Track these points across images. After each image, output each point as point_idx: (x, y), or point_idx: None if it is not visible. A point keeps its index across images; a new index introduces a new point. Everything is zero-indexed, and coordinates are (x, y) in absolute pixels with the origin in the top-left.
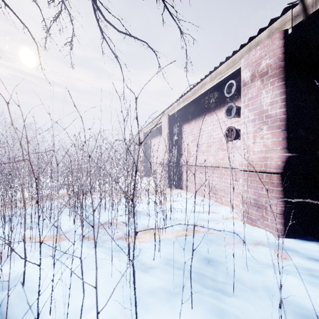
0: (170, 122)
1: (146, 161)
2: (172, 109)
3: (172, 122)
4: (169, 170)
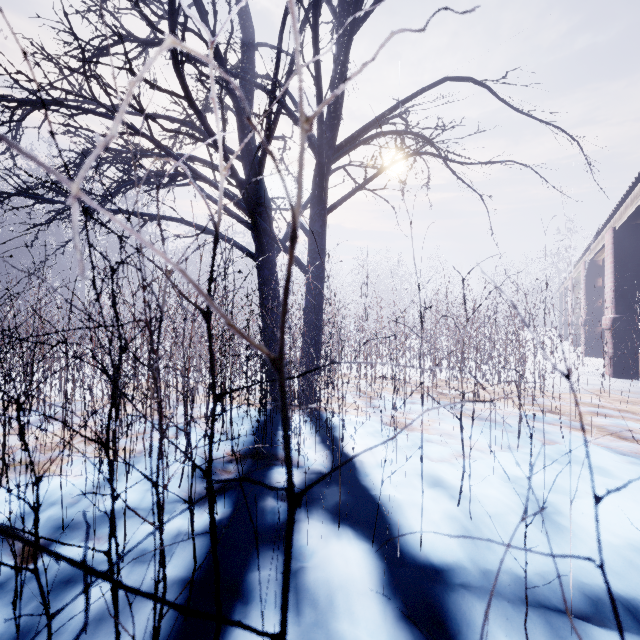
0: (618, 244)
1: (591, 323)
2: (618, 217)
3: (622, 243)
4: (614, 342)
